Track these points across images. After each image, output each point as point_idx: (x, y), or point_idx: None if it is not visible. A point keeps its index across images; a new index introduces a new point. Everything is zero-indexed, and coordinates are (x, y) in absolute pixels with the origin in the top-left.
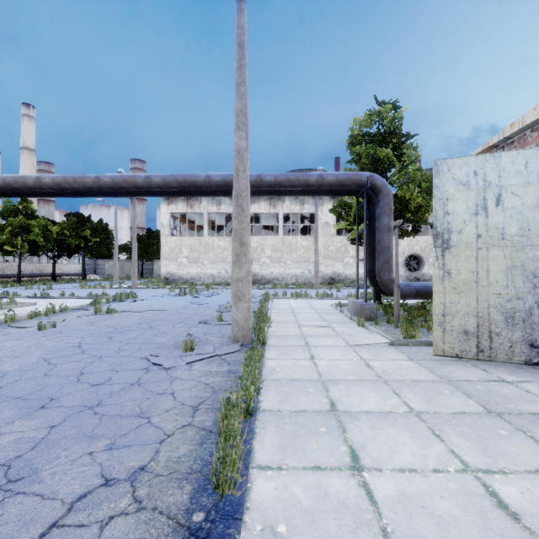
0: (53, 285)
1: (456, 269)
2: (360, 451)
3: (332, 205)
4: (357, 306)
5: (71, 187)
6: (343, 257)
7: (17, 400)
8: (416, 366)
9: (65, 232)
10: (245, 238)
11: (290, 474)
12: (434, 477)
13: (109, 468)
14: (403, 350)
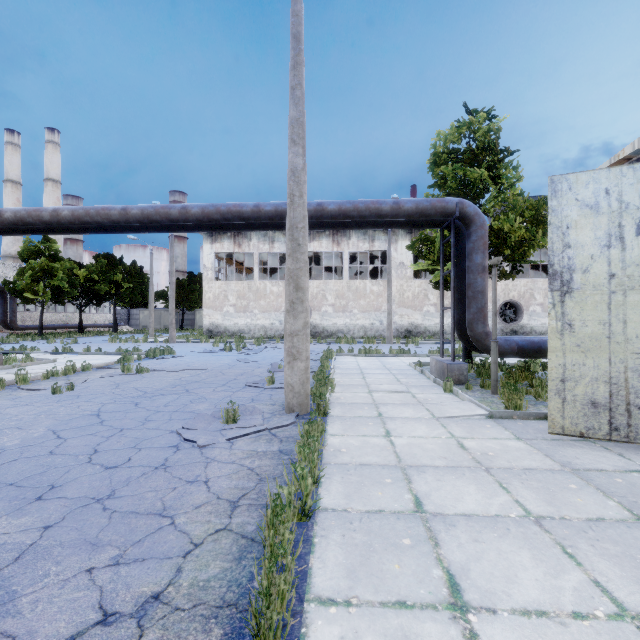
0: (79, 339)
1: (580, 320)
2: (462, 578)
3: (408, 241)
4: (442, 366)
5: (93, 221)
6: (422, 305)
7: (9, 487)
8: (526, 448)
9: (93, 276)
10: (302, 281)
11: (362, 614)
12: (575, 626)
13: (110, 595)
14: (507, 425)
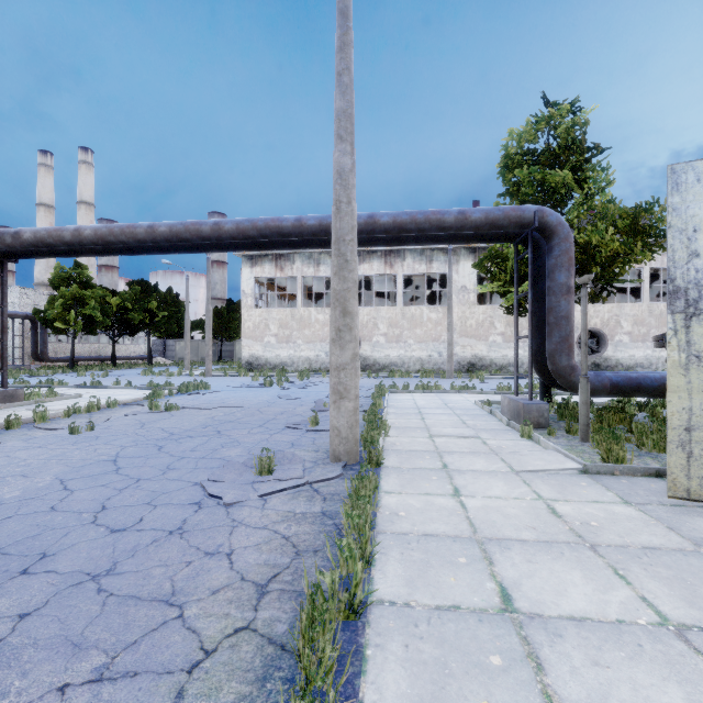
0: (112, 372)
1: None
2: None
3: (471, 262)
4: (517, 405)
5: (118, 240)
6: (487, 334)
7: None
8: (640, 517)
9: (126, 304)
10: (350, 304)
11: None
12: None
13: None
14: (608, 484)
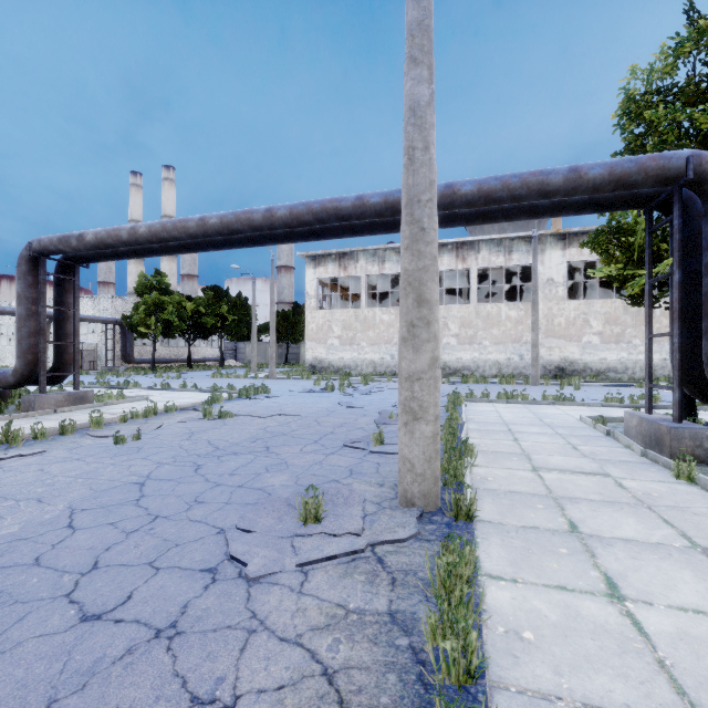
0: (186, 373)
1: None
2: None
3: (560, 250)
4: (657, 429)
5: (170, 237)
6: (579, 334)
7: None
8: None
9: (200, 309)
10: (427, 289)
11: None
12: None
13: None
14: None
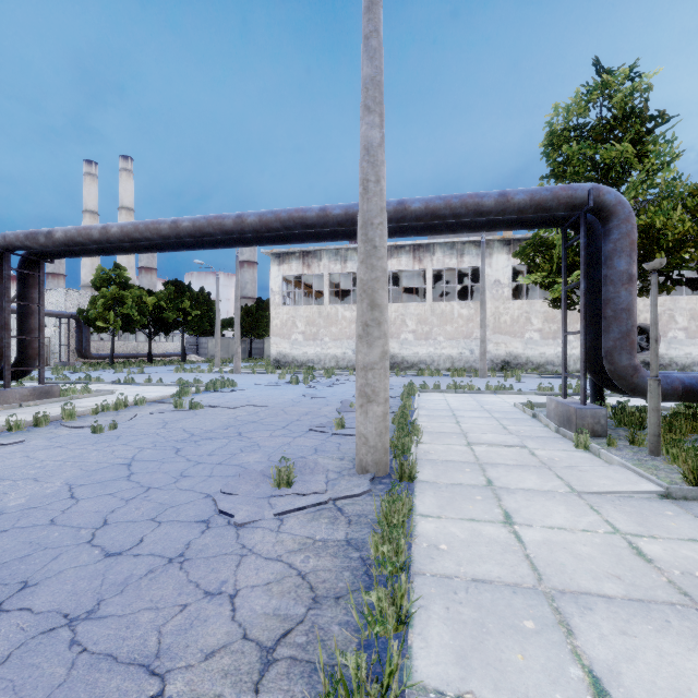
0: (147, 368)
1: None
2: None
3: (505, 255)
4: (567, 410)
5: (143, 237)
6: (522, 330)
7: None
8: None
9: (161, 303)
10: (379, 296)
11: None
12: None
13: None
14: None
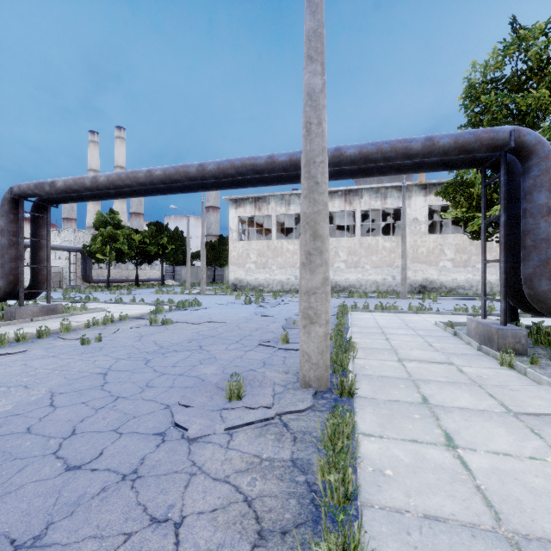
0: (134, 290)
1: None
2: None
3: (422, 197)
4: (489, 330)
5: (124, 184)
6: (437, 260)
7: None
8: None
9: (145, 240)
10: (320, 227)
11: None
12: None
13: None
14: None
